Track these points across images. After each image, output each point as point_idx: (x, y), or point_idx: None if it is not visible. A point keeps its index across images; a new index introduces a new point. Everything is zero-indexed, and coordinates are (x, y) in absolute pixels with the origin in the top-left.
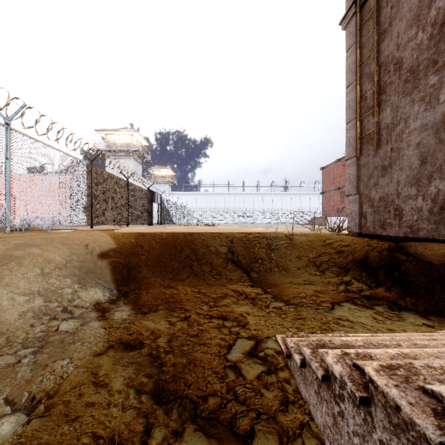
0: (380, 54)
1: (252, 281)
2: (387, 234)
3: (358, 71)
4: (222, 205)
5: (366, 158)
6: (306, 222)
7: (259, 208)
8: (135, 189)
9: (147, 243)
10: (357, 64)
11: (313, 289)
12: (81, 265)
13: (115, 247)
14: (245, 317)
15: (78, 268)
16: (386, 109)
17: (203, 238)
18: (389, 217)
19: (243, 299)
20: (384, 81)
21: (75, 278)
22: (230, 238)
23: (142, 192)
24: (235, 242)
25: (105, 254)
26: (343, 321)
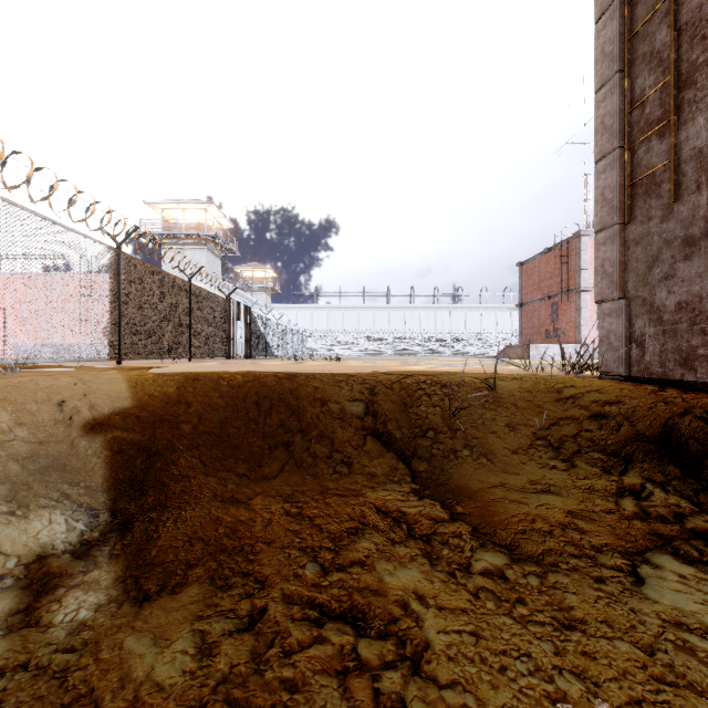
0: (680, 7)
1: (417, 482)
2: (699, 379)
3: (626, 52)
4: (354, 326)
5: (644, 226)
6: (490, 353)
7: (414, 332)
8: (205, 297)
9: (199, 396)
10: (620, 40)
11: (563, 508)
12: (32, 453)
13: (127, 407)
14: (417, 620)
15: (21, 461)
16: (697, 118)
17: (315, 386)
18: (704, 345)
19: (402, 540)
20: (689, 60)
21: (2, 488)
22: (369, 386)
23: (216, 303)
24: (379, 393)
25: (100, 424)
26: (701, 640)
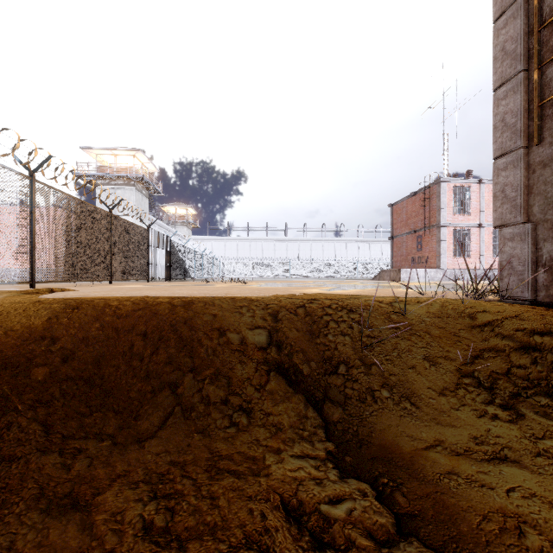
0: None
1: (332, 439)
2: None
3: None
4: (259, 254)
5: None
6: (366, 276)
7: (306, 259)
8: (126, 226)
9: (73, 328)
10: None
11: (547, 499)
12: None
13: None
14: None
15: None
16: None
17: (213, 314)
18: None
19: None
20: None
21: None
22: (272, 313)
23: (138, 232)
24: (283, 321)
25: None
26: None
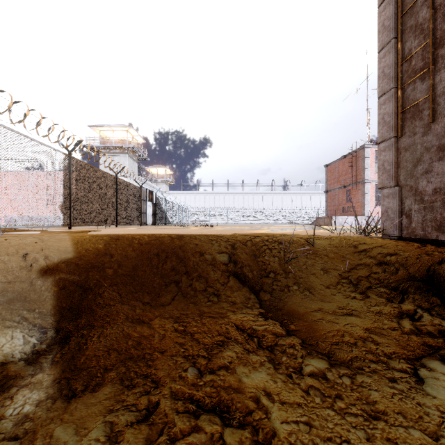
0: None
1: (263, 307)
2: None
3: (399, 24)
4: (221, 205)
5: (411, 138)
6: (307, 222)
7: (259, 208)
8: (126, 186)
9: (119, 250)
10: (395, 17)
11: (362, 326)
12: (2, 289)
13: (70, 258)
14: (266, 412)
15: None
16: None
17: (196, 244)
18: None
19: (254, 350)
20: (442, 29)
21: None
22: (231, 243)
23: (134, 190)
24: (238, 248)
25: (51, 269)
26: None
